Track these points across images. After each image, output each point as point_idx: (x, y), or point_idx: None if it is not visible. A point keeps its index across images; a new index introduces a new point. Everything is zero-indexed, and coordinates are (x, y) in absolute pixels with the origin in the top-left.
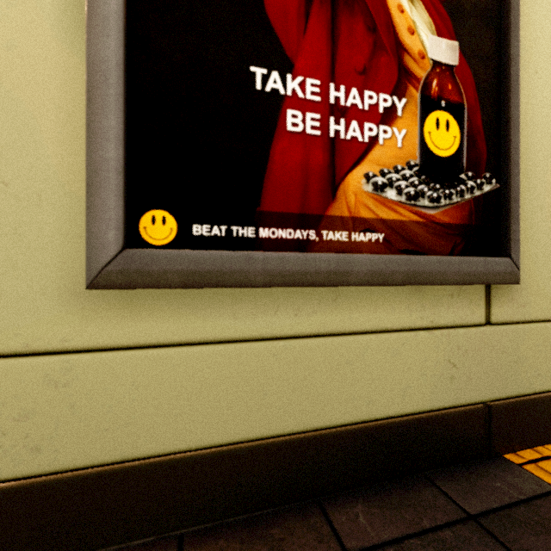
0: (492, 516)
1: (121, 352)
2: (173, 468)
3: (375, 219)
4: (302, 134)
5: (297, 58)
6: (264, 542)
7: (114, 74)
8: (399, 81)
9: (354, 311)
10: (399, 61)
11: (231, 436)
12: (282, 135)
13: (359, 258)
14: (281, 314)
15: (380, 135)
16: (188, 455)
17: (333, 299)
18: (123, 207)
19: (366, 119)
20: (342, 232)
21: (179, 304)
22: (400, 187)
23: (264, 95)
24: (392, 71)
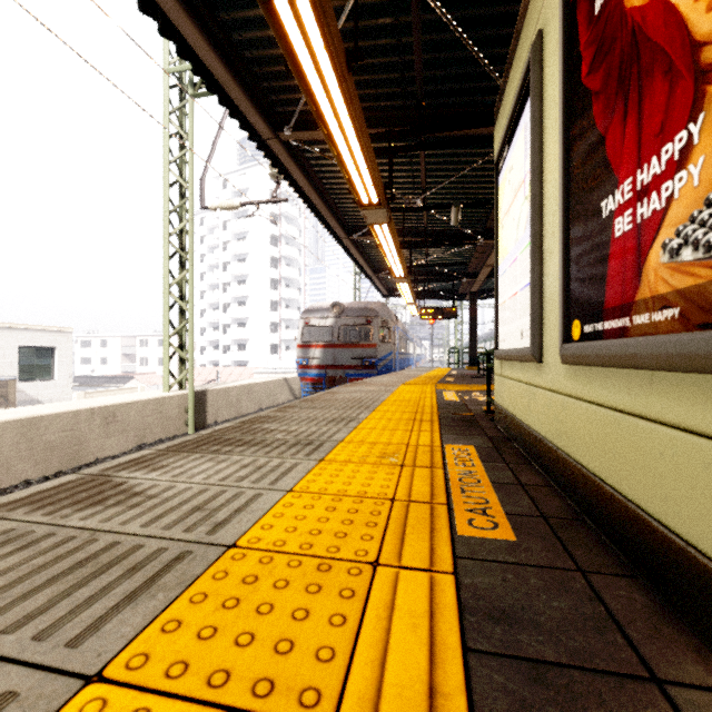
0: (667, 706)
1: (573, 400)
2: (584, 477)
3: (671, 291)
4: (622, 235)
5: (619, 172)
6: (586, 544)
7: (560, 257)
8: (695, 97)
9: (665, 399)
10: (695, 69)
11: (601, 474)
12: (613, 244)
13: (640, 341)
14: (620, 391)
15: (675, 188)
16: (588, 472)
17: (650, 383)
18: (562, 323)
19: (662, 181)
20: (644, 315)
21: (586, 376)
22: (697, 239)
23: (605, 220)
24: (687, 93)
